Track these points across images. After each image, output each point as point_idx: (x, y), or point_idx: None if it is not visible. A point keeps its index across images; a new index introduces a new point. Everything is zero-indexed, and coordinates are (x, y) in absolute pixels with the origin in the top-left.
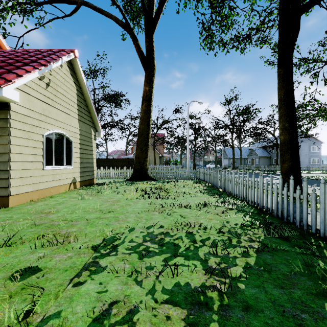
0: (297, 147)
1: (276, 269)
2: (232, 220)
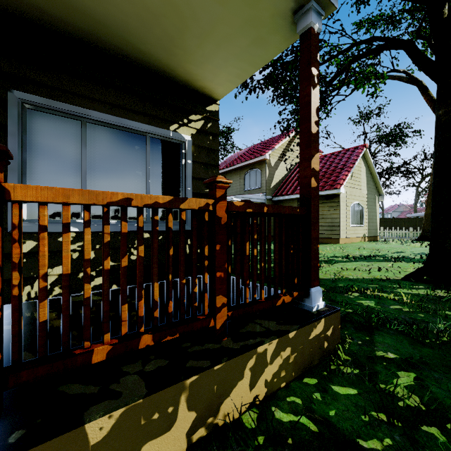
0: None
1: None
2: None
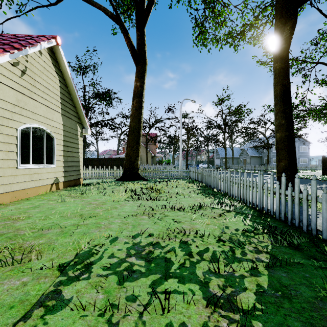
0: (294, 145)
1: (297, 294)
2: (232, 225)
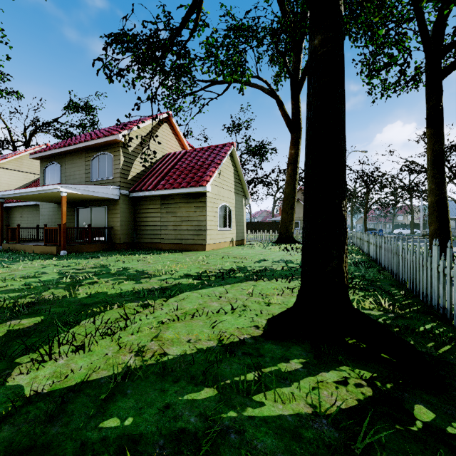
0: (445, 209)
1: None
2: None
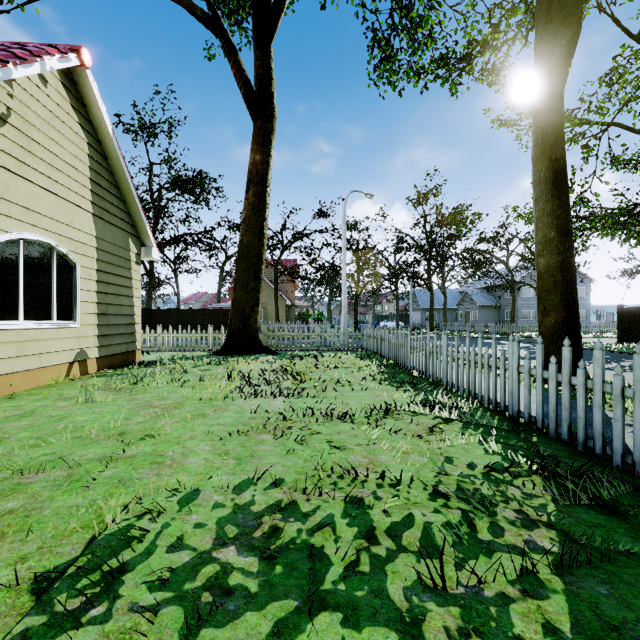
0: (574, 282)
1: None
2: (459, 455)
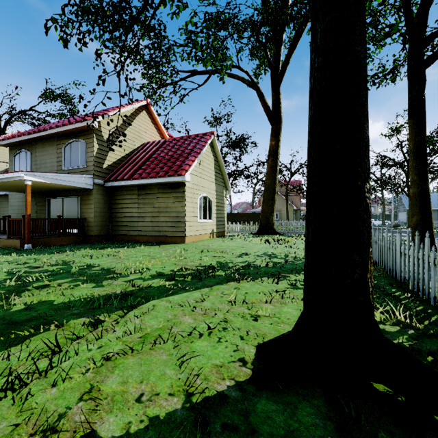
0: (428, 201)
1: None
2: None
